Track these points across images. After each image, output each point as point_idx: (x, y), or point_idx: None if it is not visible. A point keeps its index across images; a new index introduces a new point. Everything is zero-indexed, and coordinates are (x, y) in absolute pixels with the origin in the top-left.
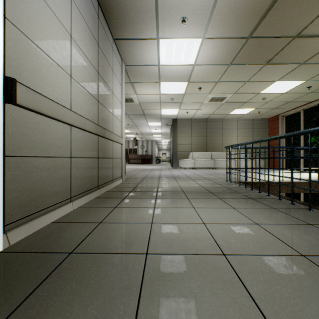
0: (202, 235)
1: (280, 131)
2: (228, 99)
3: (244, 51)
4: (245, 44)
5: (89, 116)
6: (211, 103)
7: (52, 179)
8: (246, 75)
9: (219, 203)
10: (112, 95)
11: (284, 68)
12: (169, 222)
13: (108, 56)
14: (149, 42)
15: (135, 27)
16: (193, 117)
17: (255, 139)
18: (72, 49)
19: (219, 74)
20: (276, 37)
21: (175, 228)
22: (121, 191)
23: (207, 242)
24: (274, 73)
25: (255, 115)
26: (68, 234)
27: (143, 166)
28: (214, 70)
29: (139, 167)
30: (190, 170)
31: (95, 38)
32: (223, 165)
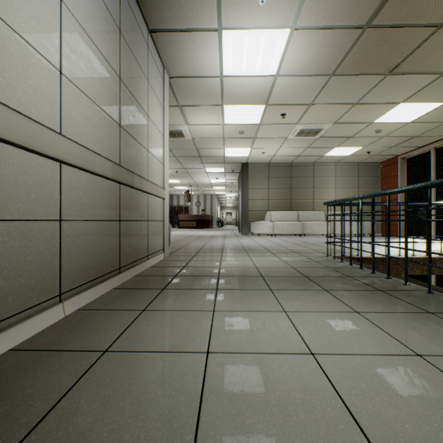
0: (316, 390)
1: (399, 181)
2: (325, 132)
3: (356, 52)
4: (360, 39)
5: (103, 150)
6: (298, 139)
7: (12, 264)
8: (355, 92)
9: (328, 300)
10: (147, 120)
11: (416, 80)
12: (243, 350)
13: (140, 55)
14: (206, 36)
15: (183, 7)
16: (271, 161)
17: (362, 193)
18: (62, 23)
19: (314, 91)
20: (411, 26)
21: (255, 368)
22: (159, 275)
23: (334, 420)
24: (399, 89)
25: (363, 157)
26: (25, 386)
27: (199, 231)
28: (306, 84)
29: (193, 232)
30: (267, 238)
31: (115, 18)
32: (315, 230)
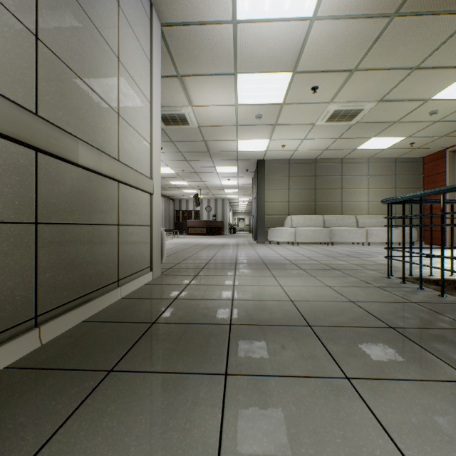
0: None
1: (448, 179)
2: (364, 115)
3: None
4: None
5: None
6: (328, 126)
7: None
8: (420, 48)
9: None
10: (117, 65)
11: None
12: None
13: None
14: None
15: None
16: (292, 157)
17: (399, 194)
18: None
19: (362, 48)
20: None
21: None
22: (125, 322)
23: None
24: None
25: (403, 151)
26: None
27: (208, 238)
28: (353, 34)
29: (202, 240)
30: (288, 247)
31: None
32: (346, 237)
